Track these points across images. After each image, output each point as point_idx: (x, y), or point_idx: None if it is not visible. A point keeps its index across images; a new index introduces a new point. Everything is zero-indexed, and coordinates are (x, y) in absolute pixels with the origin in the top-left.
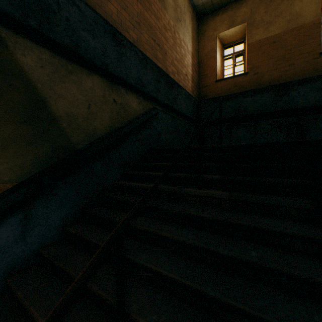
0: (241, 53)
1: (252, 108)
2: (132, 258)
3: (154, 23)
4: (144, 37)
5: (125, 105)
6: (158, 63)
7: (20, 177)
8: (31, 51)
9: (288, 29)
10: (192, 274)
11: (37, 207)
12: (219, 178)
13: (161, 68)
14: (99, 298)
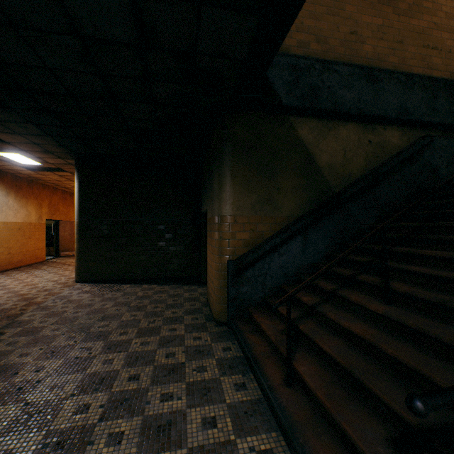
0: None
1: None
2: (393, 266)
3: (425, 25)
4: (408, 53)
5: (382, 143)
6: (434, 73)
7: (299, 213)
8: (305, 124)
9: None
10: (453, 274)
11: (310, 234)
12: None
13: (439, 77)
14: (365, 285)
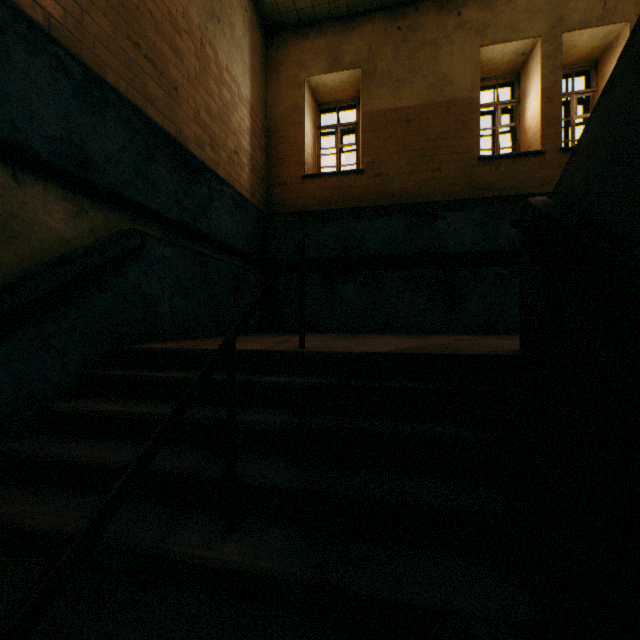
0: (352, 127)
1: (372, 245)
2: None
3: None
4: (96, 26)
5: (10, 220)
6: (151, 110)
7: None
8: None
9: (432, 102)
10: None
11: None
12: (288, 485)
13: (160, 123)
14: None
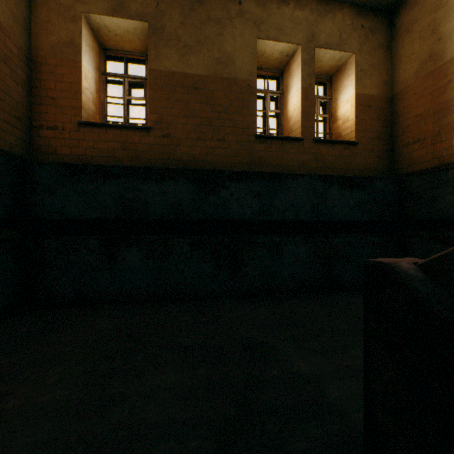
0: (141, 81)
1: (158, 208)
2: None
3: None
4: None
5: None
6: None
7: None
8: None
9: (217, 75)
10: None
11: None
12: None
13: None
14: None
